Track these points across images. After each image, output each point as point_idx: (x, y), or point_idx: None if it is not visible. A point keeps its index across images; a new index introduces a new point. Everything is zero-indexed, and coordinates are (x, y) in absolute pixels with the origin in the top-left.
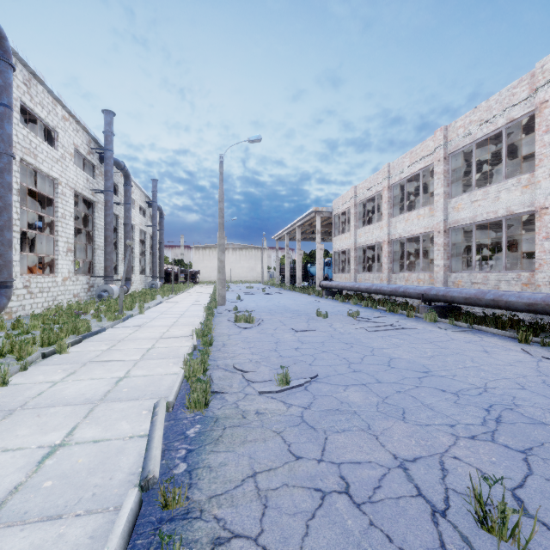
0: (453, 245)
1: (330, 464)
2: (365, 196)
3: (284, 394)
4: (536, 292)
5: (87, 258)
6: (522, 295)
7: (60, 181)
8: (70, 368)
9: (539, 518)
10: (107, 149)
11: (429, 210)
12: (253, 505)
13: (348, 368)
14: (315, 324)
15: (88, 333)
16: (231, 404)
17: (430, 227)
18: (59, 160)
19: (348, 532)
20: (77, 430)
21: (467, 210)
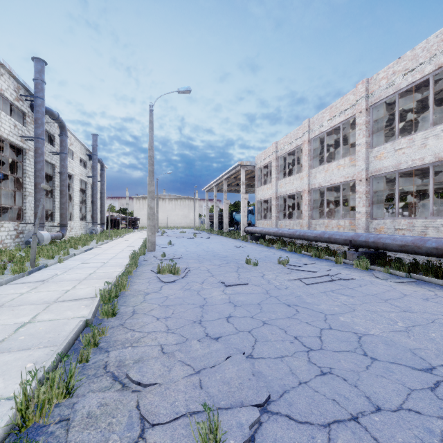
0: (373, 193)
1: None
2: (286, 150)
3: None
4: None
5: (18, 204)
6: None
7: None
8: None
9: None
10: (37, 96)
11: (349, 160)
12: None
13: (309, 364)
14: (246, 274)
15: None
16: None
17: (351, 176)
18: None
19: None
20: None
21: (390, 158)
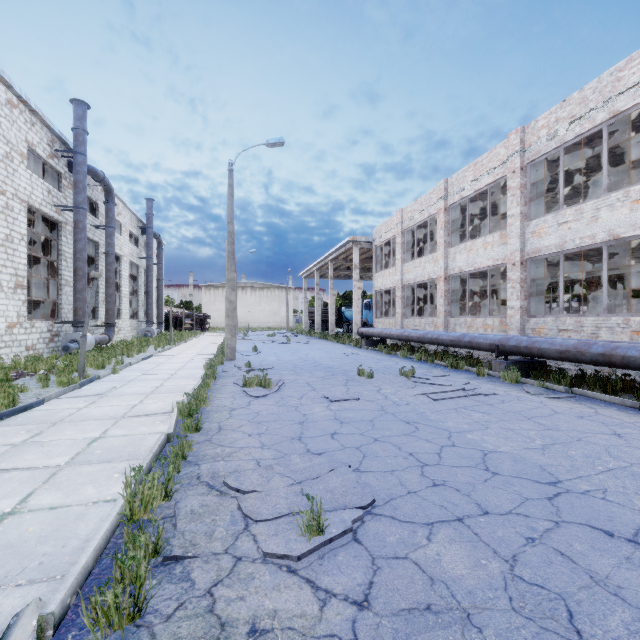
0: (531, 281)
1: None
2: (415, 221)
3: (314, 558)
4: None
5: (51, 297)
6: None
7: (3, 190)
8: None
9: None
10: (78, 151)
11: (499, 236)
12: None
13: (422, 477)
14: (357, 388)
15: (6, 410)
16: (199, 597)
17: (502, 258)
18: (2, 160)
19: None
20: None
21: (552, 235)
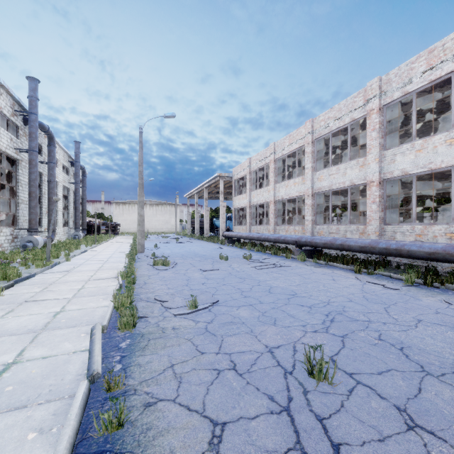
0: (317, 205)
1: (224, 354)
2: (257, 166)
3: (194, 315)
4: (367, 239)
5: (10, 211)
6: (358, 241)
7: None
8: (7, 307)
9: (342, 369)
10: (32, 112)
11: (302, 179)
12: (171, 383)
13: (241, 295)
14: (218, 265)
15: (19, 278)
16: (153, 324)
17: (303, 192)
18: None
19: (233, 389)
20: (26, 351)
21: (326, 180)
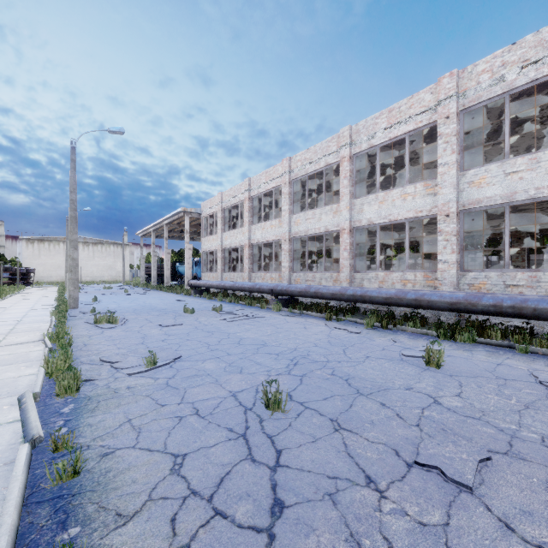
0: (295, 251)
1: (187, 403)
2: (231, 203)
3: (152, 373)
4: (338, 286)
5: None
6: (330, 288)
7: None
8: None
9: (296, 400)
10: None
11: (279, 221)
12: (130, 434)
13: (207, 349)
14: (182, 319)
15: None
16: (102, 386)
17: (280, 235)
18: None
19: (195, 429)
20: None
21: (303, 225)
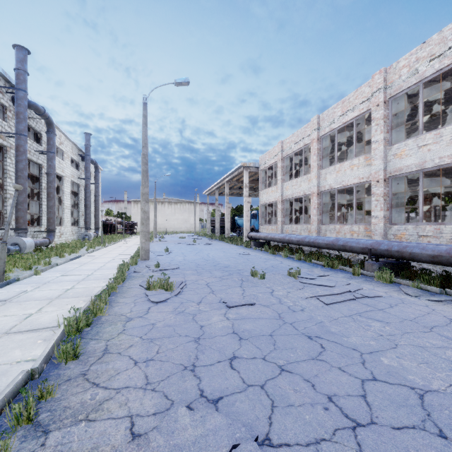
0: (392, 195)
1: None
2: (292, 150)
3: None
4: None
5: None
6: None
7: None
8: None
9: None
10: (19, 88)
11: (364, 159)
12: None
13: None
14: (252, 290)
15: None
16: None
17: (366, 177)
18: None
19: None
20: None
21: (412, 156)
